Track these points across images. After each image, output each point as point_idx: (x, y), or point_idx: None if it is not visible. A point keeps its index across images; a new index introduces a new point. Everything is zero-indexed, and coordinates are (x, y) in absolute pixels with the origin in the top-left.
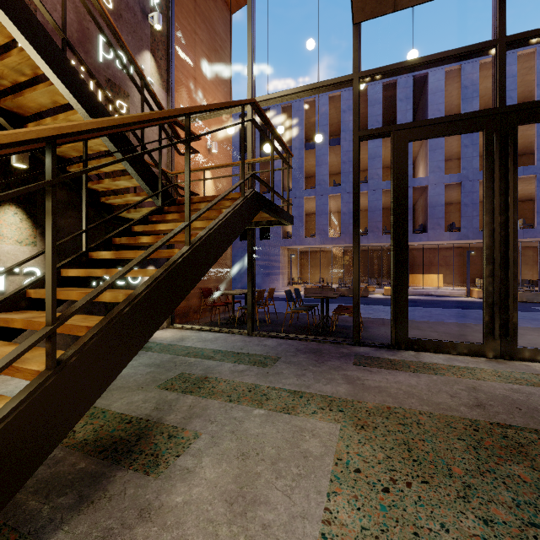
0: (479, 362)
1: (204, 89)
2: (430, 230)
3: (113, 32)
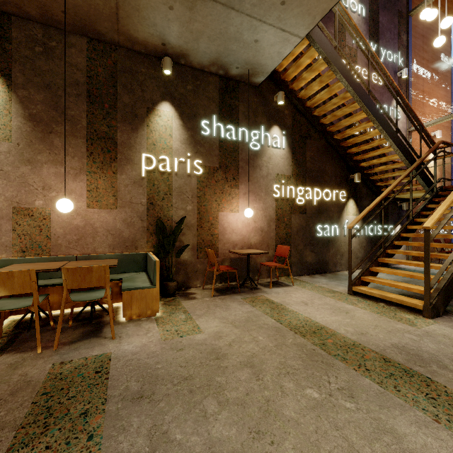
0: None
1: (429, 94)
2: None
3: (410, 111)
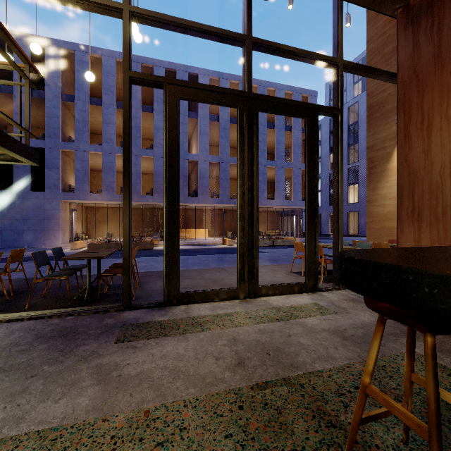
0: (235, 305)
1: None
2: (200, 195)
3: None
